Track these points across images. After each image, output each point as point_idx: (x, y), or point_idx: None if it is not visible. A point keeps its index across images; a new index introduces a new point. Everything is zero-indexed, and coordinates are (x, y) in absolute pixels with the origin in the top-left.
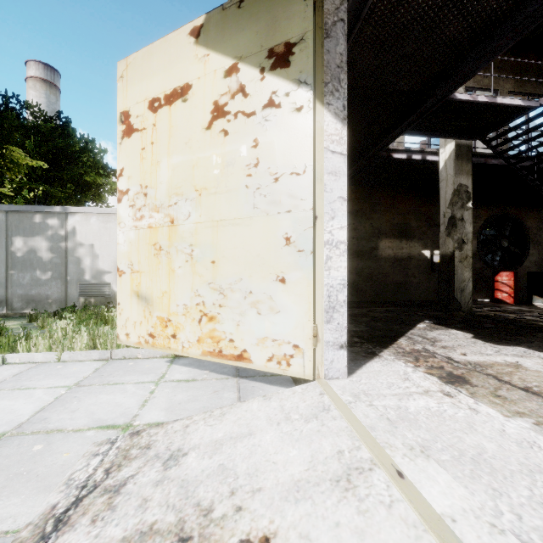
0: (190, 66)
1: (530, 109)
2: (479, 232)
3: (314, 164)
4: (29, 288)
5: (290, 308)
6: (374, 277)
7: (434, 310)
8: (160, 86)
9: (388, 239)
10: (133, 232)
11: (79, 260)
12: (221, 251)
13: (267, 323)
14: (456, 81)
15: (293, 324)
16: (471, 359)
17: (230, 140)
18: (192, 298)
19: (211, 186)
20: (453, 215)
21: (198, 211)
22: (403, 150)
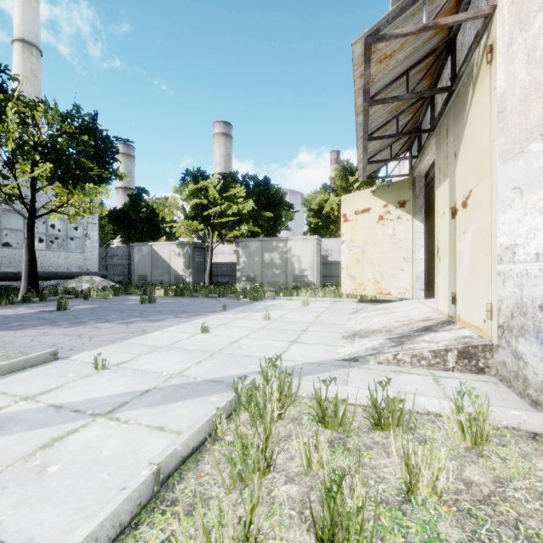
0: (370, 202)
1: None
2: None
3: (412, 236)
4: (271, 277)
5: (405, 278)
6: None
7: None
8: (359, 207)
9: None
10: (348, 255)
11: (292, 263)
12: (382, 261)
13: (397, 283)
14: None
15: (406, 283)
16: None
17: (385, 227)
18: (371, 276)
19: (378, 241)
20: None
21: (373, 249)
22: None
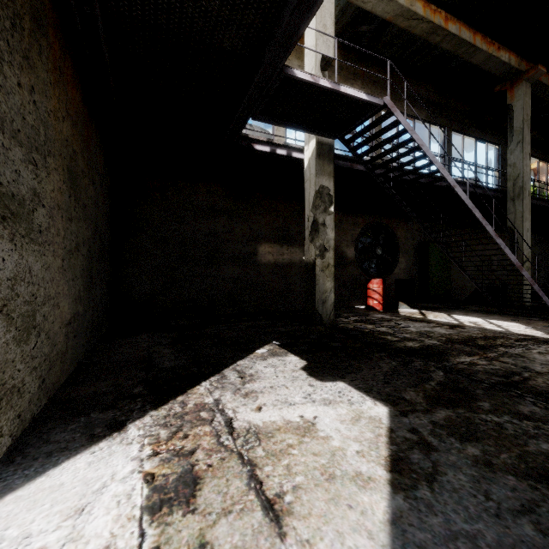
0: None
1: (376, 108)
2: (357, 240)
3: None
4: None
5: None
6: (253, 285)
7: (301, 324)
8: None
9: (268, 244)
10: None
11: None
12: None
13: None
14: (282, 46)
15: None
16: (259, 419)
17: None
18: None
19: None
20: (316, 219)
21: None
22: (266, 142)
